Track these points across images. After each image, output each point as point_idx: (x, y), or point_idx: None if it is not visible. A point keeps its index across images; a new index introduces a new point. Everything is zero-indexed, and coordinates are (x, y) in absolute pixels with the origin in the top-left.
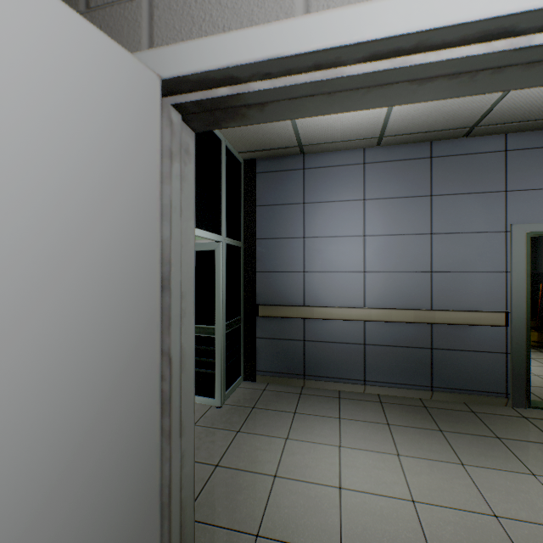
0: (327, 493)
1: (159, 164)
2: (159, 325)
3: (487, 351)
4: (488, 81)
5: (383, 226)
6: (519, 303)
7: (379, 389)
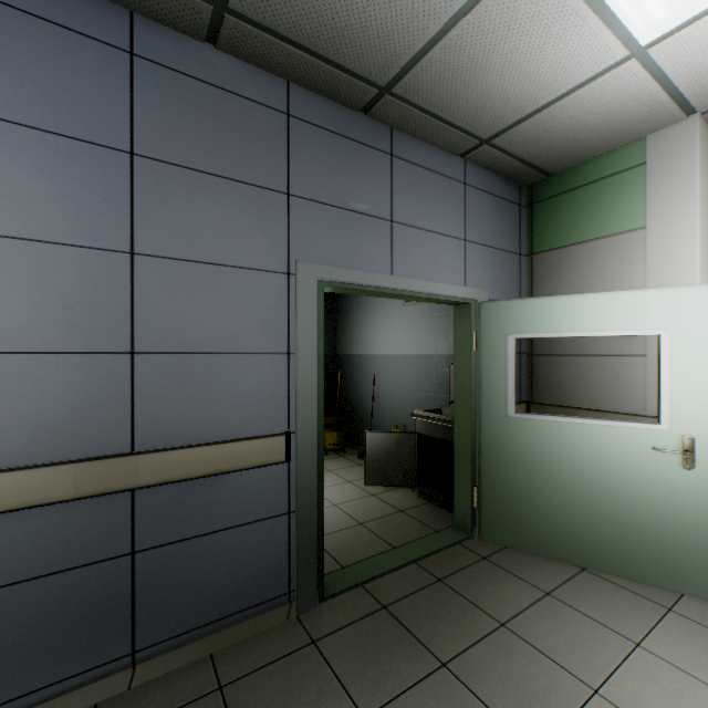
0: None
1: None
2: None
3: (258, 519)
4: None
5: None
6: (309, 412)
7: None
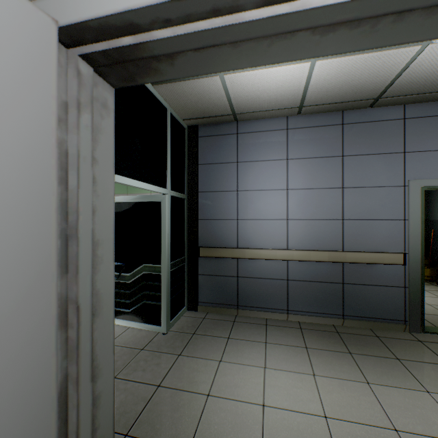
0: (252, 410)
1: (55, 110)
2: (56, 275)
3: (389, 285)
4: (389, 32)
5: (302, 182)
6: (415, 245)
7: (300, 317)
